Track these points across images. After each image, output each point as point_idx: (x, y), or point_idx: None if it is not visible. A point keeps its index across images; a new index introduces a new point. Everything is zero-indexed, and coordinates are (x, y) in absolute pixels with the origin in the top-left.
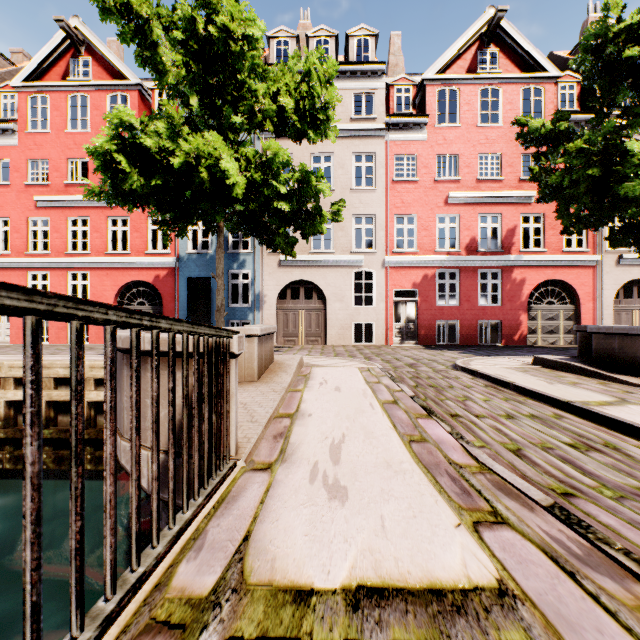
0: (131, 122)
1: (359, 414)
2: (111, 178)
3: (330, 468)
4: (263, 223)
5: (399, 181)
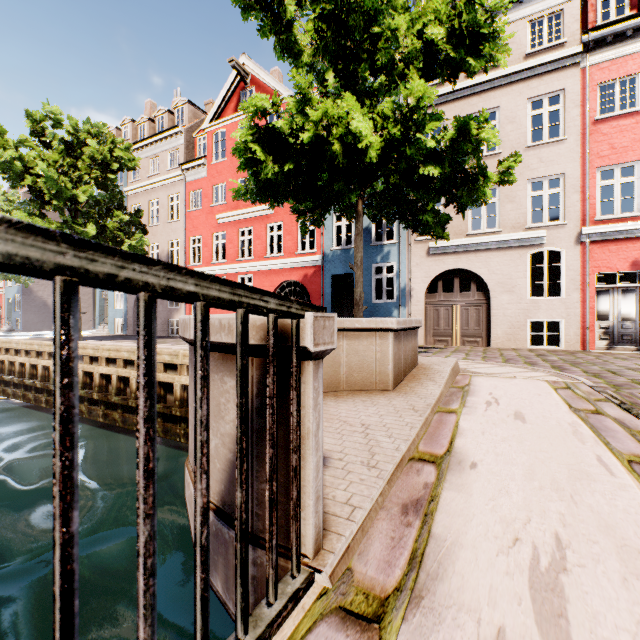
0: (264, 107)
1: (580, 482)
2: (254, 175)
3: None
4: (407, 201)
5: (606, 119)
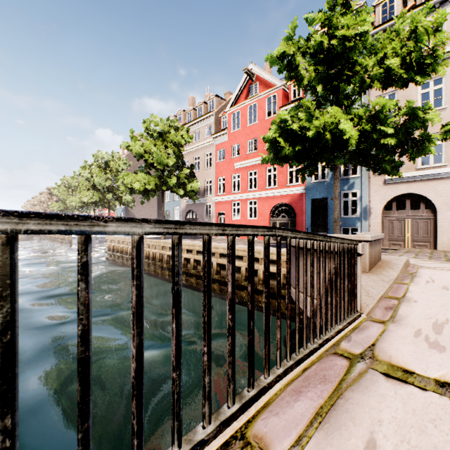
0: (285, 118)
1: None
2: (273, 150)
3: (431, 334)
4: (370, 155)
5: None
